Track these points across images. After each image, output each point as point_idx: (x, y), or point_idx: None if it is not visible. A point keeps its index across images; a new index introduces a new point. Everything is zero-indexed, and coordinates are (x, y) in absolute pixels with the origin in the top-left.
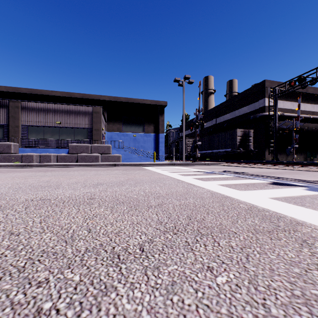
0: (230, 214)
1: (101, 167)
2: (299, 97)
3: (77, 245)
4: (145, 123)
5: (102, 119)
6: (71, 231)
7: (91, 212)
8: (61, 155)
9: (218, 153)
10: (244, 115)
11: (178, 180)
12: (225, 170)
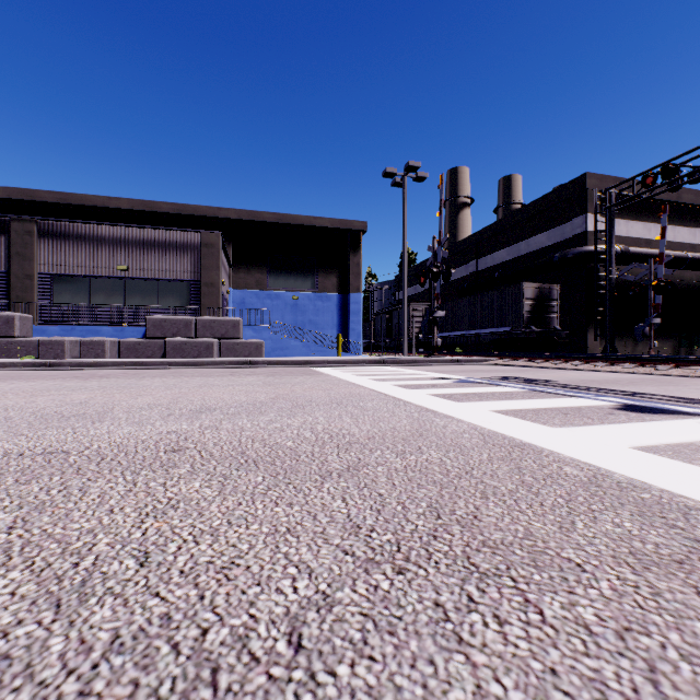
0: (548, 500)
1: (218, 368)
2: (663, 210)
3: (88, 620)
4: (319, 270)
5: (222, 260)
6: (89, 562)
7: (165, 492)
8: (129, 342)
9: (482, 337)
10: (539, 251)
11: (394, 399)
12: (502, 376)
